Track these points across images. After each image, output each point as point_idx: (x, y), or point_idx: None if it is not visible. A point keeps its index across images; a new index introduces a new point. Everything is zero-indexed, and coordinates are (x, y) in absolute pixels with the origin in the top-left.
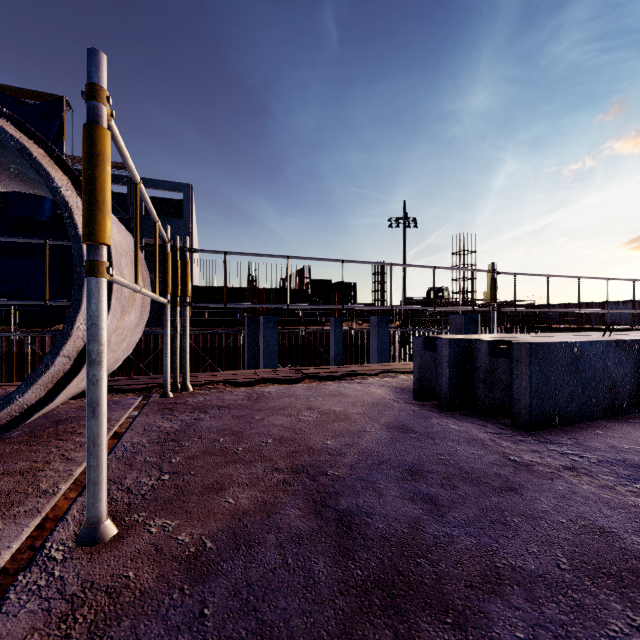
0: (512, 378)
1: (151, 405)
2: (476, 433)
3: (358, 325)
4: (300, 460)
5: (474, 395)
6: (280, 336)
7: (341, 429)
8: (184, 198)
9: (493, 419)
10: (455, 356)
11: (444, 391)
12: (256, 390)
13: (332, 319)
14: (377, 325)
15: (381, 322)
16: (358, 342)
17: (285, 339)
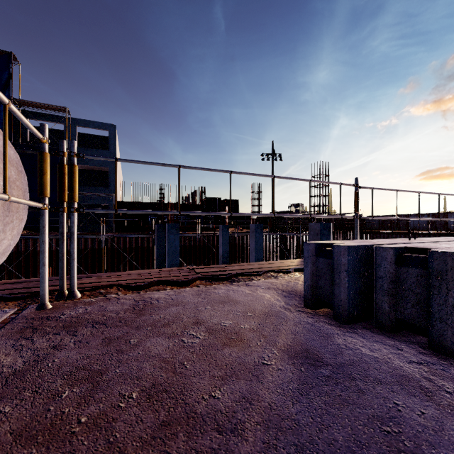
0: (432, 293)
1: (16, 322)
2: (399, 364)
3: (240, 230)
4: (170, 452)
5: (376, 307)
6: (182, 239)
7: (233, 361)
8: (109, 135)
9: (401, 336)
10: (354, 264)
11: (342, 302)
12: (145, 296)
13: (221, 226)
14: (254, 230)
15: (257, 228)
16: (240, 243)
17: (186, 241)
